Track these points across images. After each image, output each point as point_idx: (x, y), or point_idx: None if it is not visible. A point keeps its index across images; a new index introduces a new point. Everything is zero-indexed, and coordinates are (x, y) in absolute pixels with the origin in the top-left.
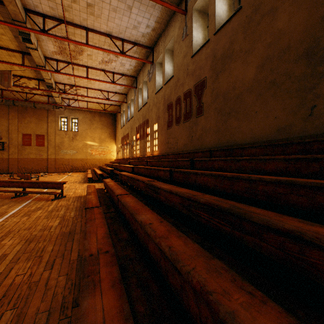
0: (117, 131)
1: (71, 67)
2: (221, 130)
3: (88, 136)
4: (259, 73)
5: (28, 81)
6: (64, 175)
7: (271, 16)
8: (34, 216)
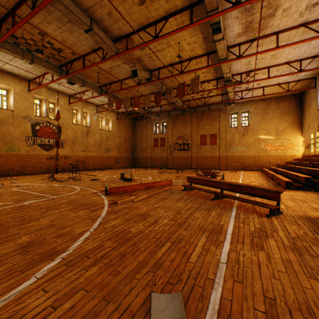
0: (306, 117)
1: (253, 46)
2: None
3: (261, 130)
4: None
5: (207, 85)
6: (237, 174)
7: None
8: (275, 257)
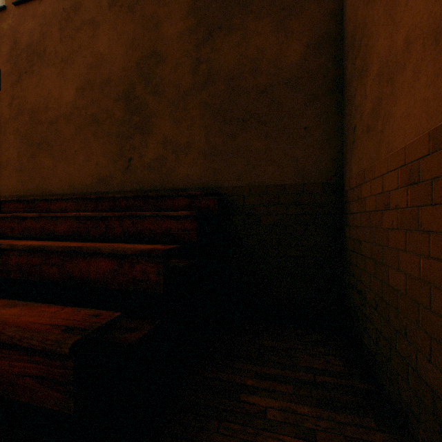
0: None
1: None
2: (28, 169)
3: None
4: (80, 98)
5: None
6: None
7: (93, 30)
8: None
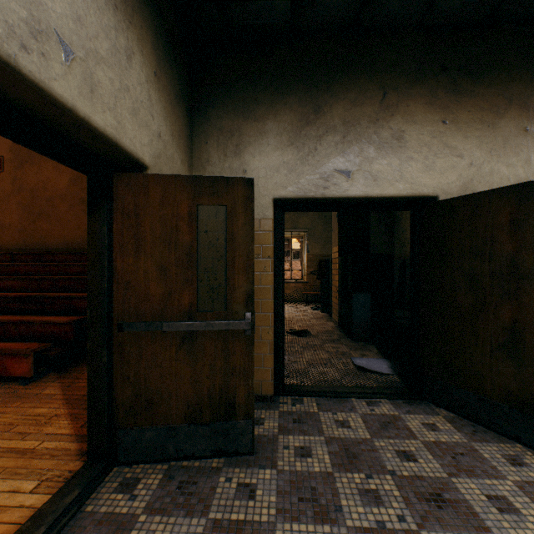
0: None
1: None
2: (29, 231)
3: None
4: (73, 186)
5: None
6: None
7: None
8: None
